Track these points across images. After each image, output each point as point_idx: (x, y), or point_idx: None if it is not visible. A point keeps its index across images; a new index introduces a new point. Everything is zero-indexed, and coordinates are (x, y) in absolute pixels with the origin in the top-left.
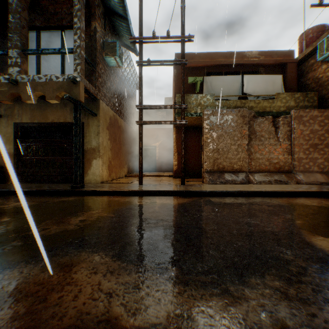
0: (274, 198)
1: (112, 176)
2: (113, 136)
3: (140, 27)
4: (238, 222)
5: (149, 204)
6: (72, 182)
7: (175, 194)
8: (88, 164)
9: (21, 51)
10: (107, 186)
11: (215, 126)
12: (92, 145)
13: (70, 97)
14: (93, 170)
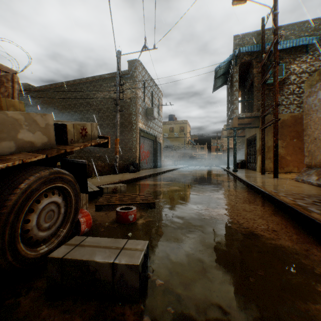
0: (248, 190)
1: (287, 169)
2: (291, 135)
3: (261, 57)
4: (187, 180)
5: (214, 177)
6: (255, 170)
7: (237, 178)
8: (257, 159)
9: (229, 111)
10: (244, 172)
11: (310, 109)
12: (257, 147)
13: (227, 129)
14: (258, 163)
